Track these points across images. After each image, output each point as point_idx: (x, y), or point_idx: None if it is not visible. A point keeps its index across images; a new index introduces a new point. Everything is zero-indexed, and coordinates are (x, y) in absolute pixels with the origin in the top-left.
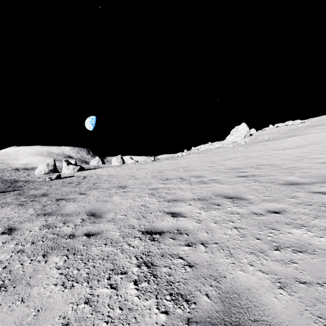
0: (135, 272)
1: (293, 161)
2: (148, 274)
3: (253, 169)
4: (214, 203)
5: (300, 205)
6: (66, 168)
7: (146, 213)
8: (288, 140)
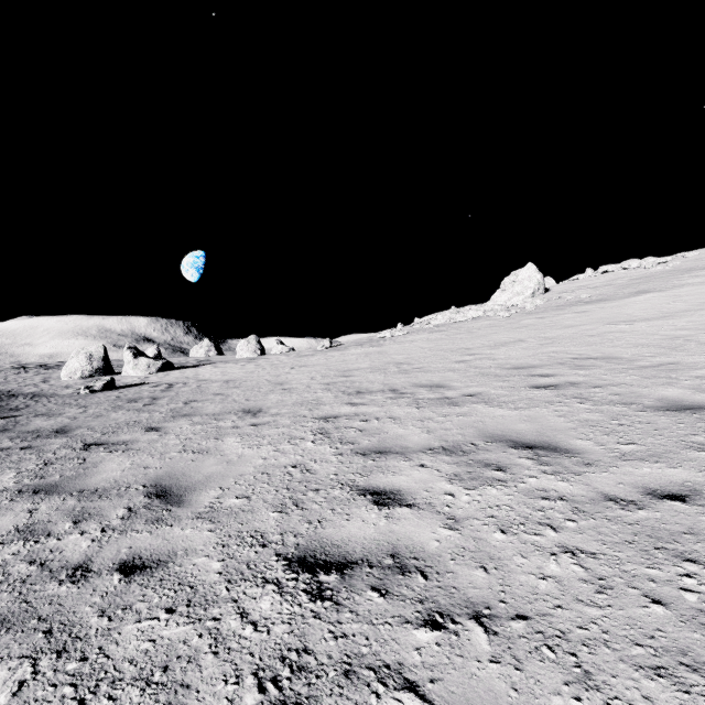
0: None
1: (662, 349)
2: None
3: (568, 368)
4: (488, 462)
5: None
6: (132, 366)
7: (306, 490)
8: (635, 302)
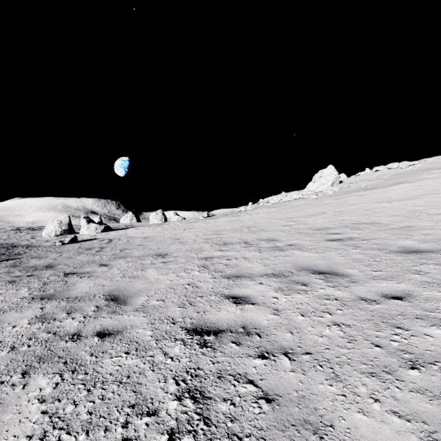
0: (173, 411)
1: (406, 217)
2: (195, 417)
3: (349, 229)
4: (298, 281)
5: (433, 286)
6: (86, 228)
7: (195, 296)
8: (393, 189)
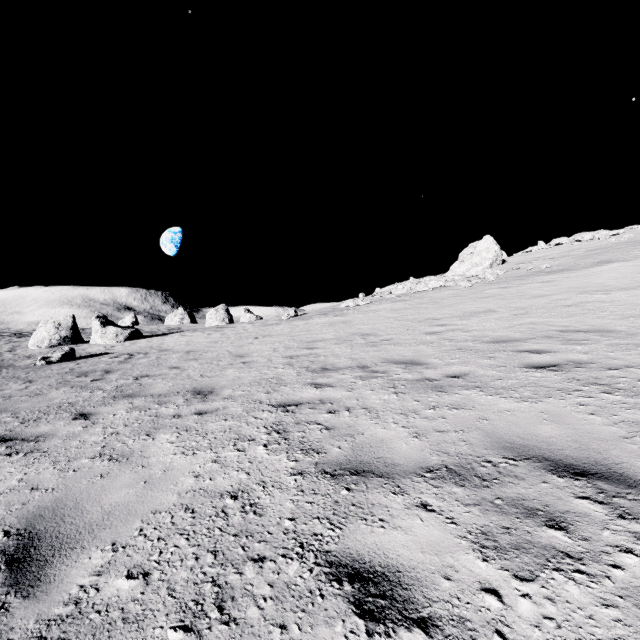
0: None
1: None
2: None
3: (559, 343)
4: (529, 506)
5: None
6: (99, 334)
7: (242, 559)
8: (601, 271)
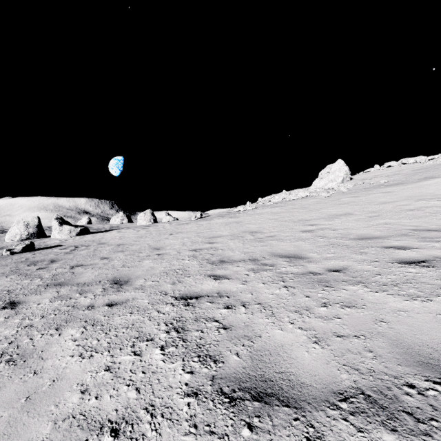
0: None
1: None
2: None
3: (417, 240)
4: None
5: None
6: (57, 231)
7: None
8: (429, 184)
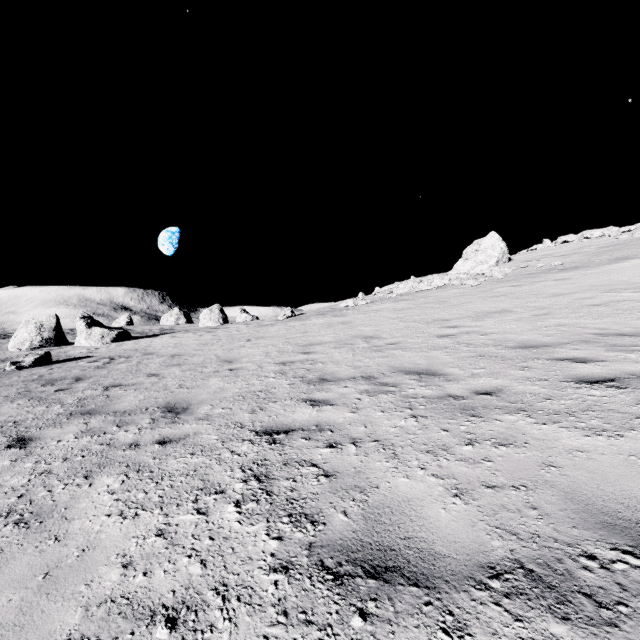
0: None
1: None
2: None
3: (603, 349)
4: None
5: None
6: (84, 336)
7: None
8: (622, 268)
